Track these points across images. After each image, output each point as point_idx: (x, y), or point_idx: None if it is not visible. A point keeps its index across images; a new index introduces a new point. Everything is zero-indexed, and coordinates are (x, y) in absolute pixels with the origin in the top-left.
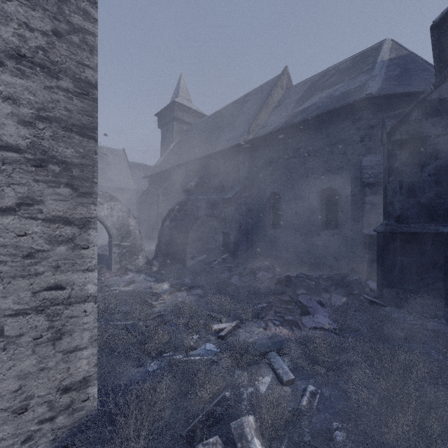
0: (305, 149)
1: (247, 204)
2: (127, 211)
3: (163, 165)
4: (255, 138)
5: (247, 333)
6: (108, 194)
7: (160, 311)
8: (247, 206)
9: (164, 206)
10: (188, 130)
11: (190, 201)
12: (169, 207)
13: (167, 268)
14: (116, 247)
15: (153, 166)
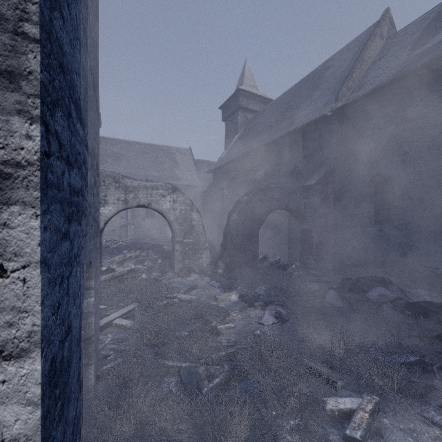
0: (440, 103)
1: (335, 192)
2: (190, 204)
3: (227, 157)
4: (348, 104)
5: (405, 435)
6: (170, 185)
7: (229, 344)
8: (335, 195)
9: (229, 200)
10: (254, 118)
11: (260, 190)
12: (233, 201)
13: (234, 271)
14: (178, 244)
15: (217, 160)
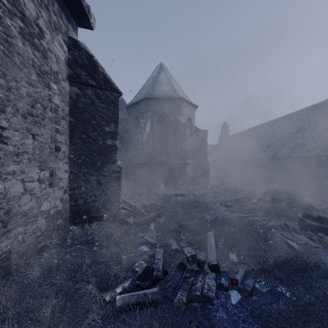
0: None
1: None
2: None
3: None
4: None
5: None
6: None
7: None
8: None
9: None
10: None
11: None
12: None
13: None
14: None
15: None
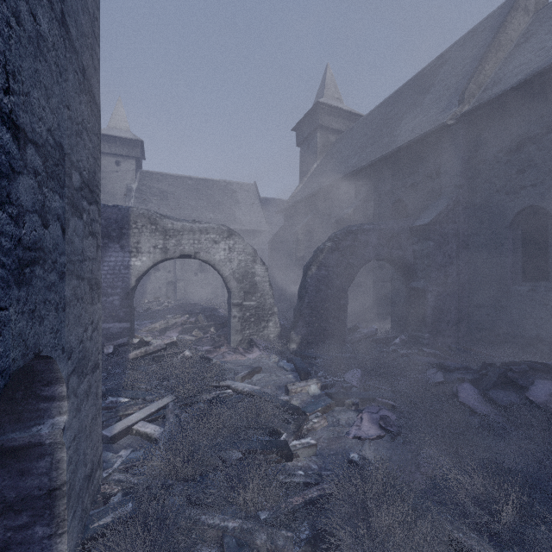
0: None
1: (459, 234)
2: (252, 253)
3: (303, 192)
4: (480, 106)
5: None
6: (225, 227)
7: (309, 480)
8: (459, 238)
9: (305, 248)
10: (338, 140)
11: (350, 233)
12: (311, 250)
13: (313, 346)
14: (236, 308)
15: (290, 197)
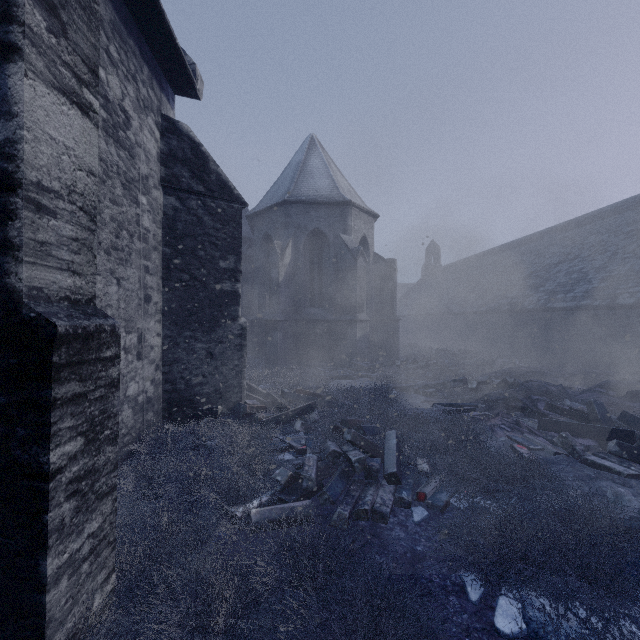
0: None
1: None
2: None
3: None
4: None
5: None
6: None
7: None
8: None
9: None
10: None
11: None
12: None
13: None
14: None
15: None
